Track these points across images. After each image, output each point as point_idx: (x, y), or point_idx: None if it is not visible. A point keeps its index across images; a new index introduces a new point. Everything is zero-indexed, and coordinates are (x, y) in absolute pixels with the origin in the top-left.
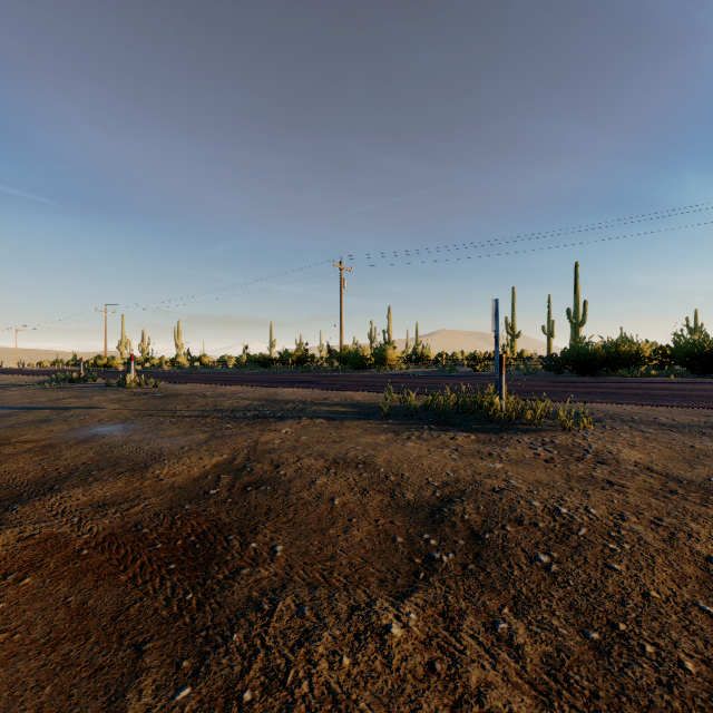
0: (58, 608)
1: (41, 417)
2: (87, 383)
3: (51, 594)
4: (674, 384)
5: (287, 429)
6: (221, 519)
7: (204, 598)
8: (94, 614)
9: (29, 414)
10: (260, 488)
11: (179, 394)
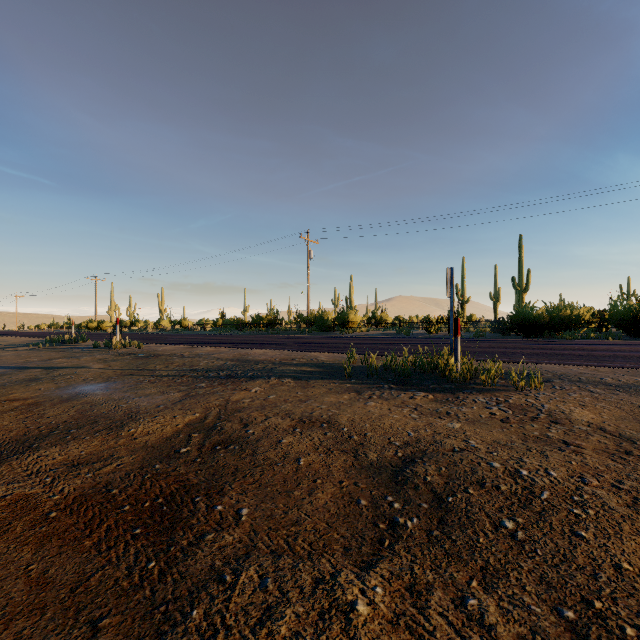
0: (18, 578)
1: (32, 376)
2: (77, 344)
3: (14, 561)
4: (613, 346)
5: (257, 388)
6: (189, 480)
7: (166, 568)
8: (53, 585)
9: (21, 374)
10: (228, 447)
11: (160, 355)
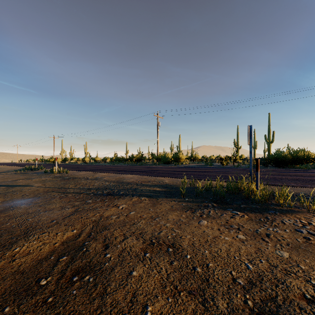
0: None
1: None
2: (38, 171)
3: None
4: None
5: (123, 205)
6: None
7: None
8: None
9: None
10: (84, 279)
11: (75, 178)
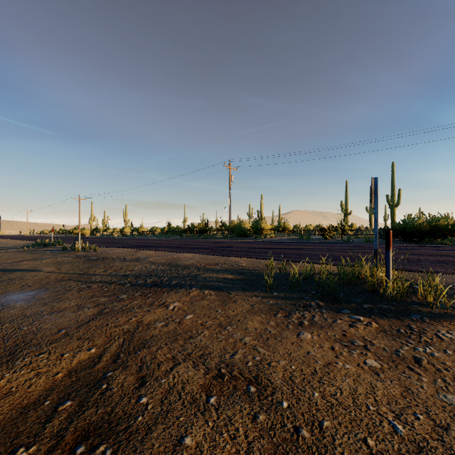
0: None
1: None
2: (54, 247)
3: None
4: None
5: (175, 304)
6: None
7: None
8: None
9: None
10: (95, 452)
11: (107, 258)
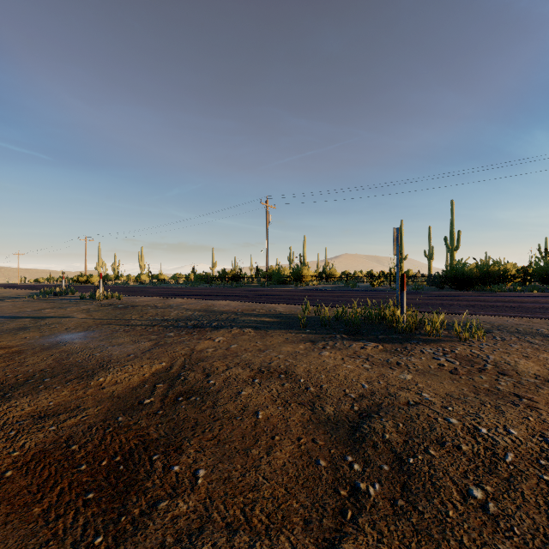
0: None
1: (21, 325)
2: (67, 296)
3: None
4: (540, 298)
5: (220, 338)
6: (149, 434)
7: (113, 545)
8: None
9: (12, 323)
10: (190, 399)
11: (136, 306)
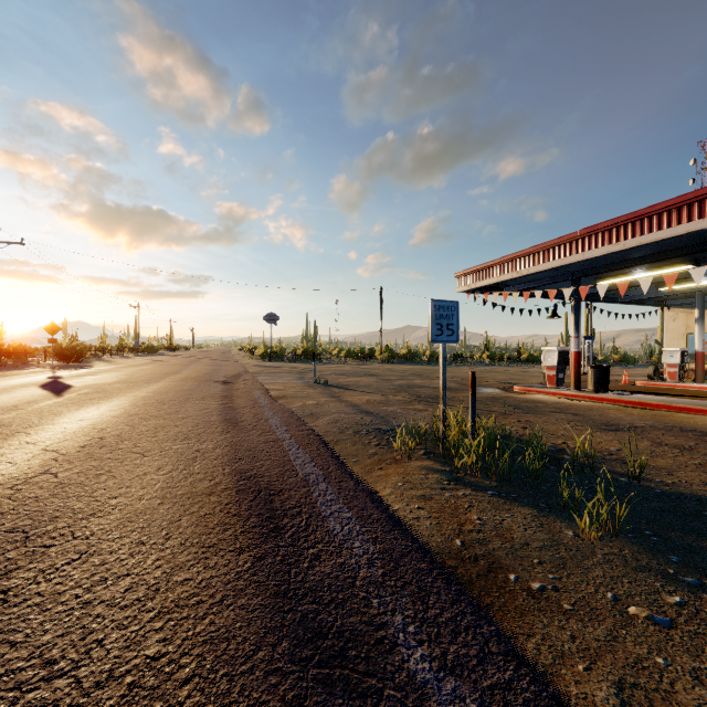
0: None
1: None
2: None
3: None
4: None
5: None
6: None
7: None
8: None
9: None
10: None
11: None
